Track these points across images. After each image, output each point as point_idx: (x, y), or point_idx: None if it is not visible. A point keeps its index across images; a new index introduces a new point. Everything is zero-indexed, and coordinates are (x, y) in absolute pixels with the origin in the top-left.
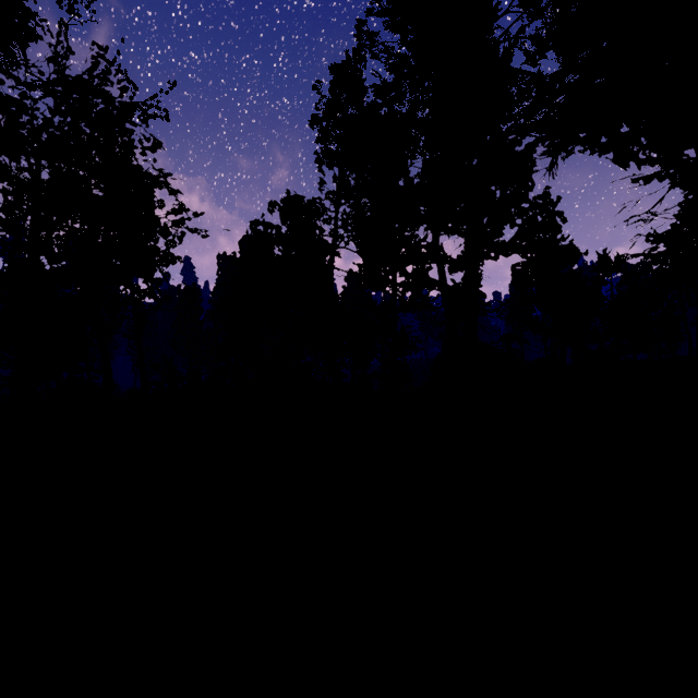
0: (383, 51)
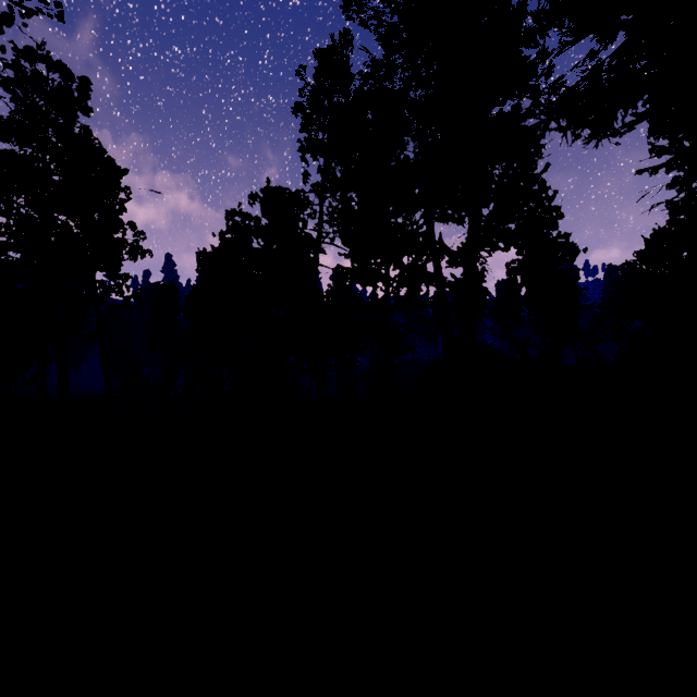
0: (373, 17)
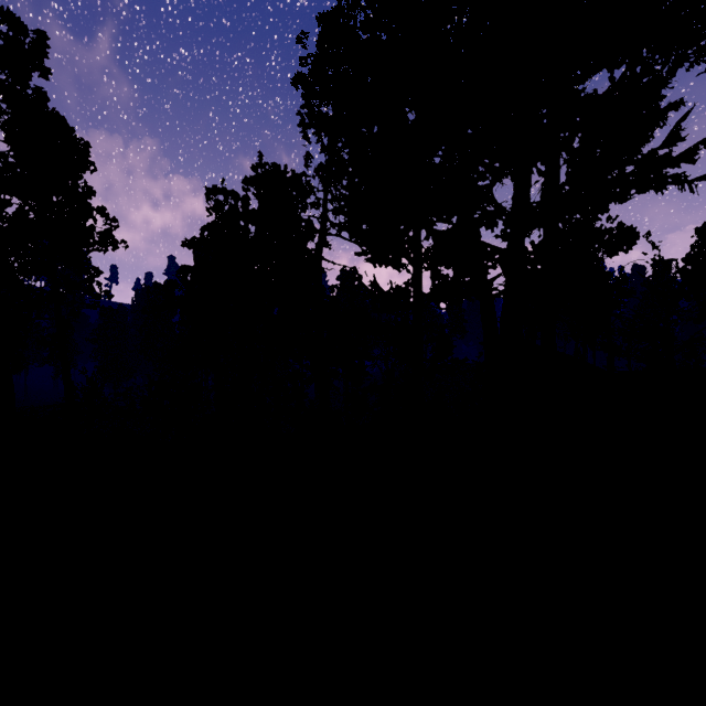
0: None
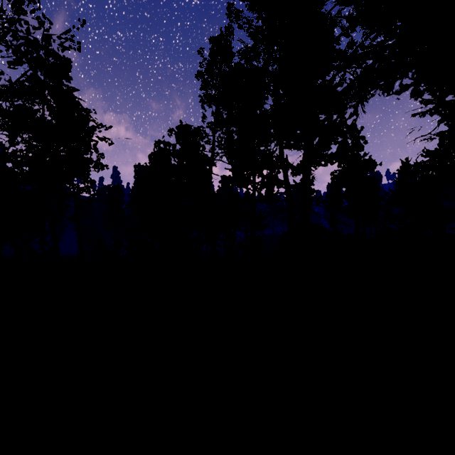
0: (246, 23)
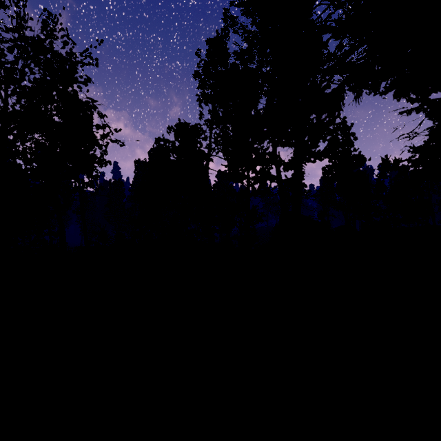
0: (240, 28)
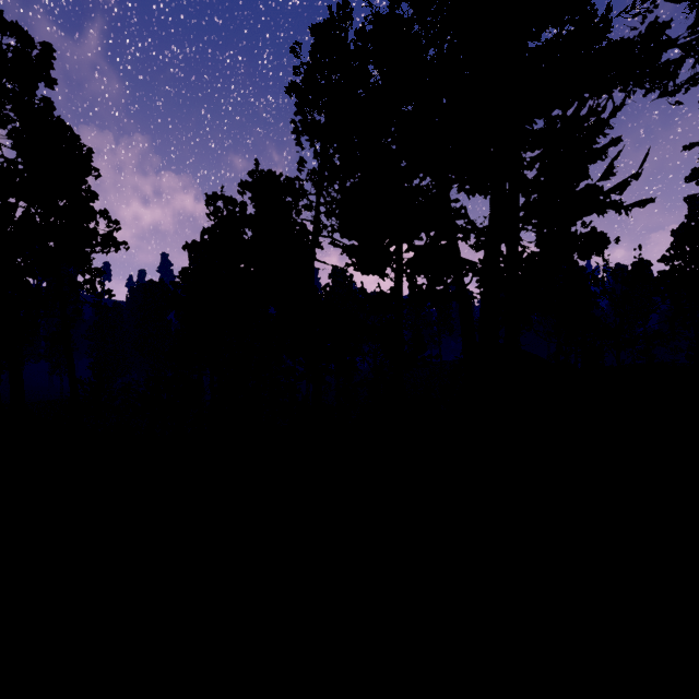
0: None
